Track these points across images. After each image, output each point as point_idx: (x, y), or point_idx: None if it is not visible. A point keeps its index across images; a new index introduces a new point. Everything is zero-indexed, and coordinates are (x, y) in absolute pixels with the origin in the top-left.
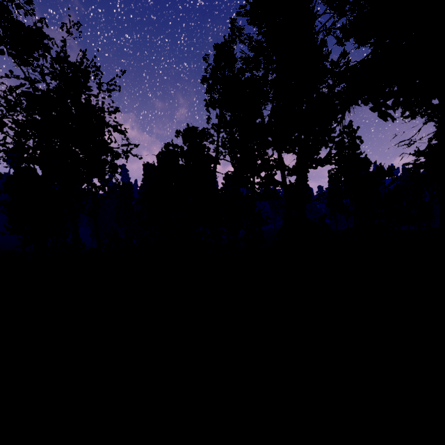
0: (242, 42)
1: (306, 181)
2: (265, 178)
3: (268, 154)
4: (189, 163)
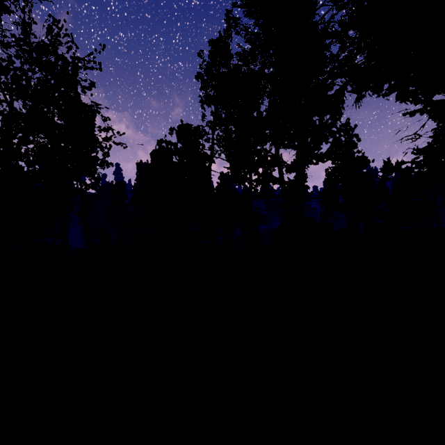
0: (238, 33)
1: (306, 178)
2: (262, 174)
3: (266, 149)
4: (183, 160)
